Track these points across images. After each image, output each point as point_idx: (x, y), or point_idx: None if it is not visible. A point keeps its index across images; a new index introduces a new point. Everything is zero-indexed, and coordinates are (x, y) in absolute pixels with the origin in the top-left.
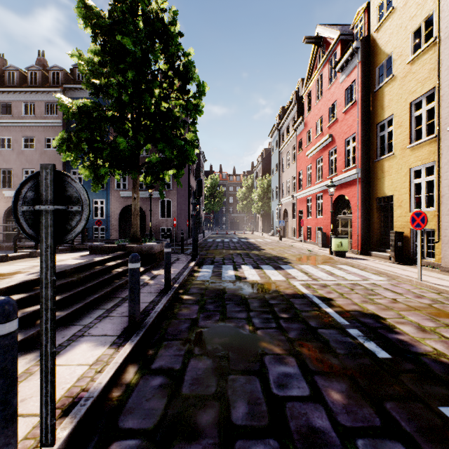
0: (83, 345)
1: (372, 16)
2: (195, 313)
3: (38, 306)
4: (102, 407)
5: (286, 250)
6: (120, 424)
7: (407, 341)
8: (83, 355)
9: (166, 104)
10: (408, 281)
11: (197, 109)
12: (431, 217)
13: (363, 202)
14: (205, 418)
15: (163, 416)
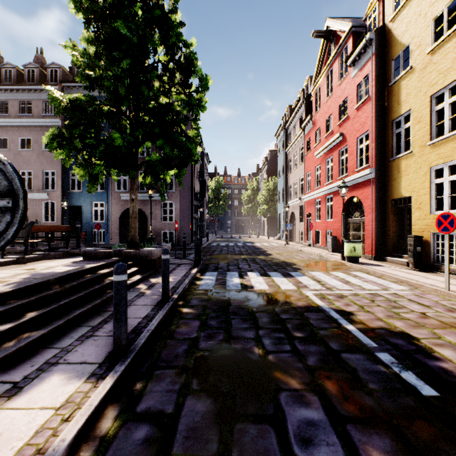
0: (54, 377)
1: (387, 5)
2: (195, 331)
3: (7, 325)
4: None
5: (294, 255)
6: None
7: (453, 370)
8: (51, 393)
9: (167, 99)
10: (433, 291)
11: (200, 104)
12: None
13: (378, 204)
14: None
15: None
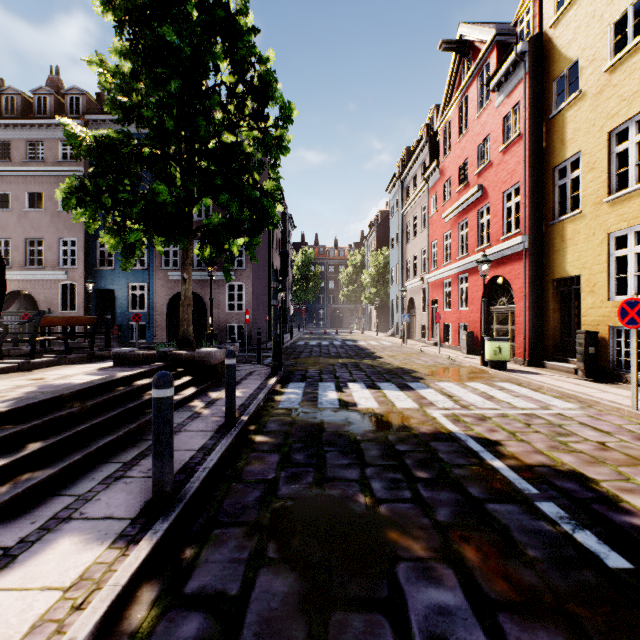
0: (64, 540)
1: (547, 4)
2: (273, 469)
3: None
4: None
5: (414, 359)
6: None
7: None
8: (59, 564)
9: (233, 137)
10: (615, 411)
11: (280, 144)
12: None
13: (533, 286)
14: None
15: None
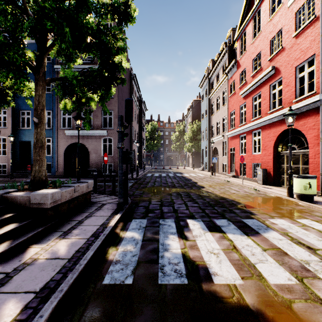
0: None
1: None
2: None
3: None
4: None
5: (227, 188)
6: None
7: None
8: None
9: None
10: None
11: (127, 11)
12: None
13: None
14: None
15: None
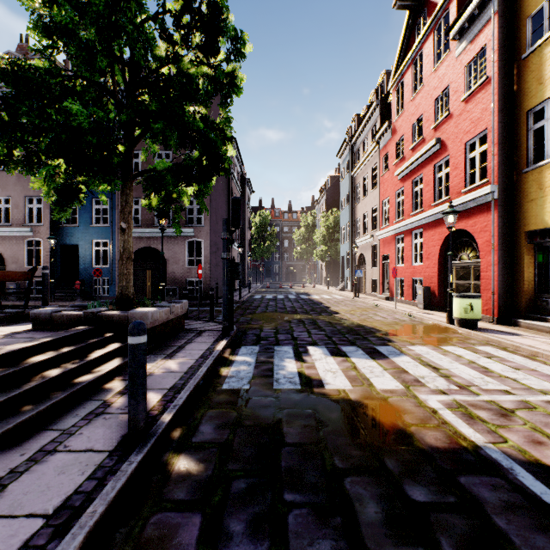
0: None
1: None
2: None
3: None
4: None
5: (371, 314)
6: None
7: None
8: None
9: None
10: None
11: (232, 82)
12: None
13: (502, 239)
14: None
15: None
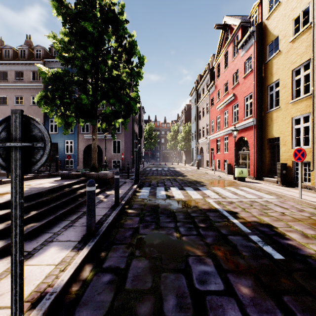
0: (51, 249)
1: (264, 8)
2: (136, 223)
3: None
4: (63, 299)
5: (202, 176)
6: (76, 314)
7: (295, 245)
8: (51, 257)
9: (116, 72)
10: (292, 199)
11: (138, 75)
12: (308, 152)
13: (258, 142)
14: (143, 309)
15: (111, 307)
